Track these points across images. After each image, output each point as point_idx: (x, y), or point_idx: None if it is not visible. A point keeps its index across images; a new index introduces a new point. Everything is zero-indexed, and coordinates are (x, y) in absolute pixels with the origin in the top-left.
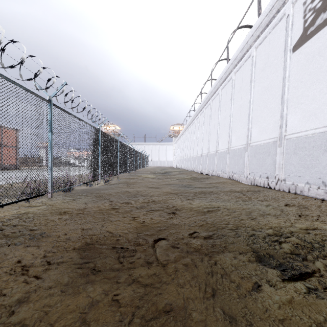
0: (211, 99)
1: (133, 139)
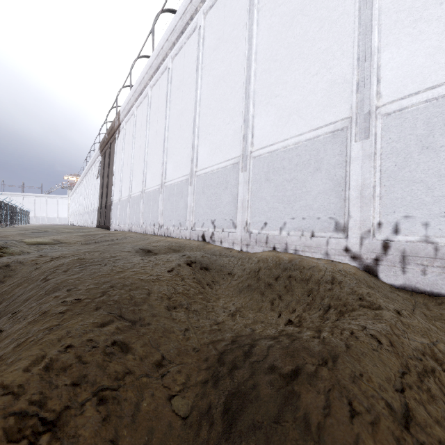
0: (86, 175)
1: (1, 188)
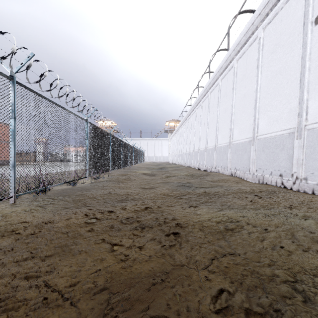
0: (209, 91)
1: (128, 135)
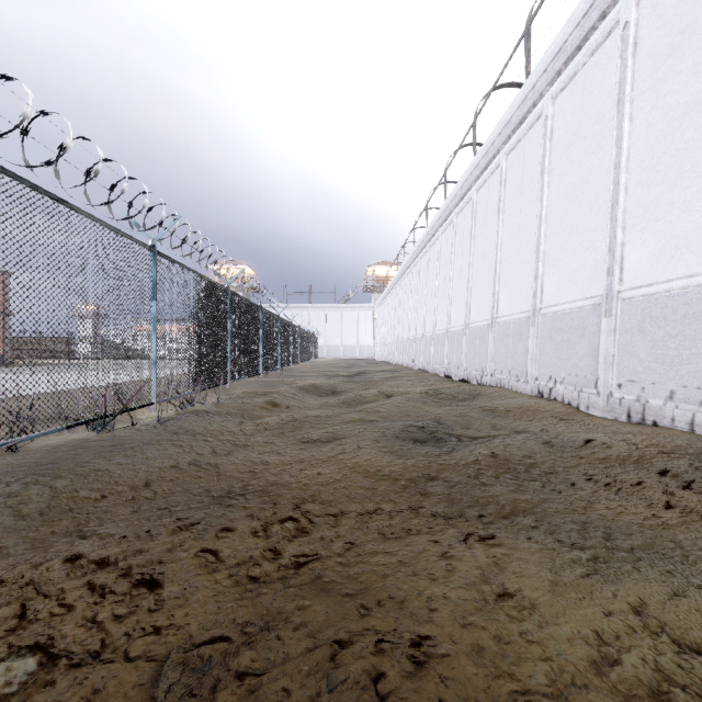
0: (475, 186)
1: (283, 297)
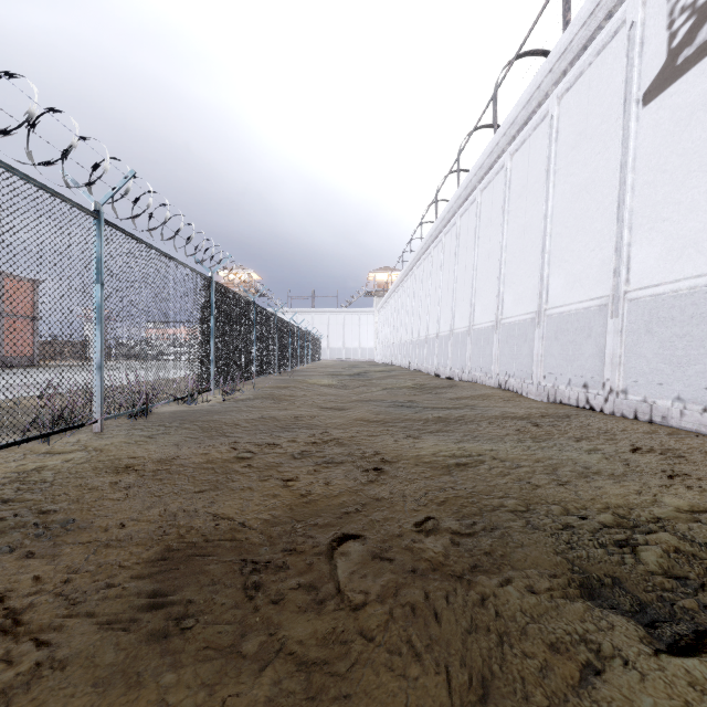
0: (459, 213)
1: (287, 302)
